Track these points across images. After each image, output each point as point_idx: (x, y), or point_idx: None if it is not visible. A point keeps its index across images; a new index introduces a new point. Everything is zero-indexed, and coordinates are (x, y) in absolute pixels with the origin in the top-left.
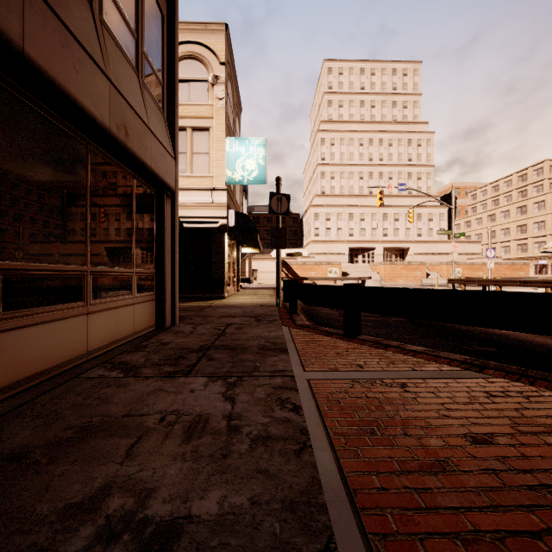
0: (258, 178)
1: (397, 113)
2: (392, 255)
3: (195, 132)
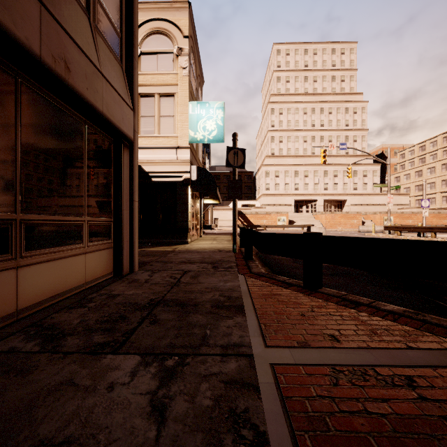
0: (217, 137)
1: (335, 86)
2: (332, 206)
3: (162, 98)
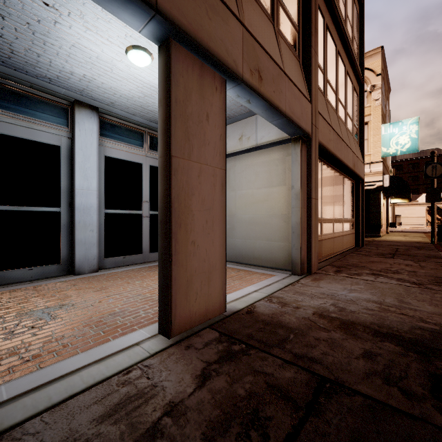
0: (410, 149)
1: None
2: None
3: None
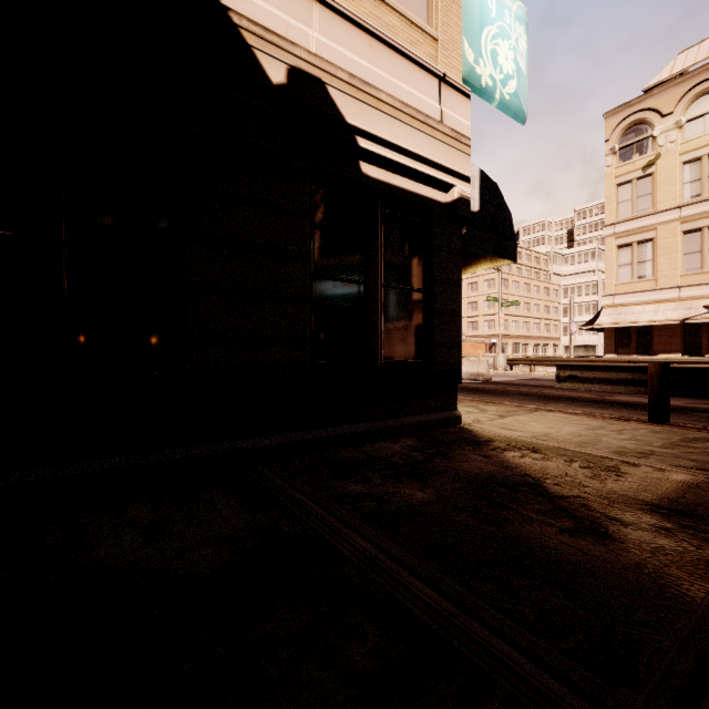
0: (517, 102)
1: None
2: None
3: None
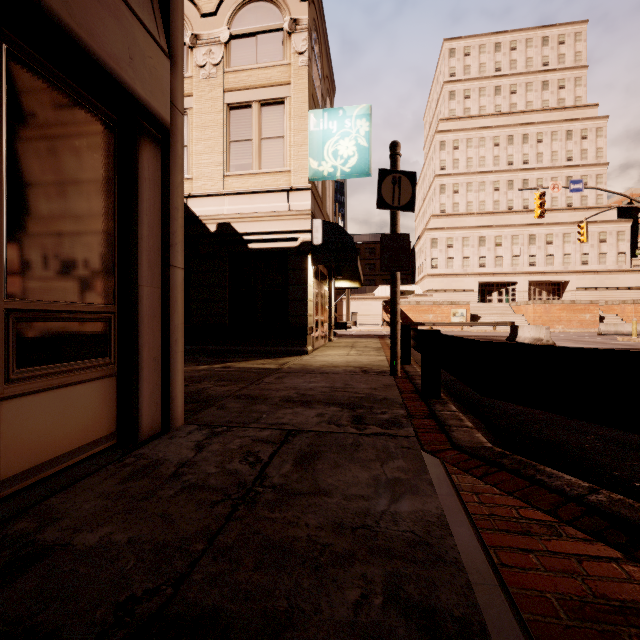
0: (358, 168)
1: (549, 97)
2: (543, 292)
3: (264, 107)
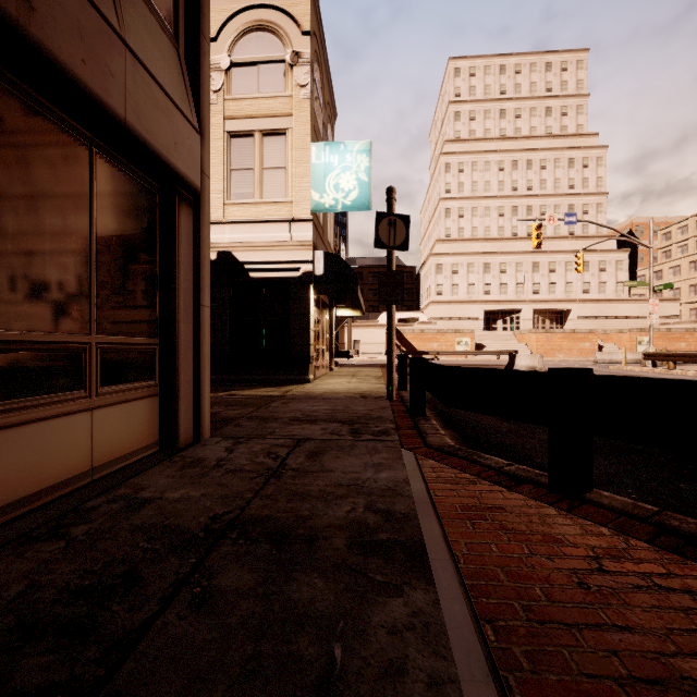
0: (358, 202)
1: (552, 123)
2: (546, 320)
3: (266, 137)
